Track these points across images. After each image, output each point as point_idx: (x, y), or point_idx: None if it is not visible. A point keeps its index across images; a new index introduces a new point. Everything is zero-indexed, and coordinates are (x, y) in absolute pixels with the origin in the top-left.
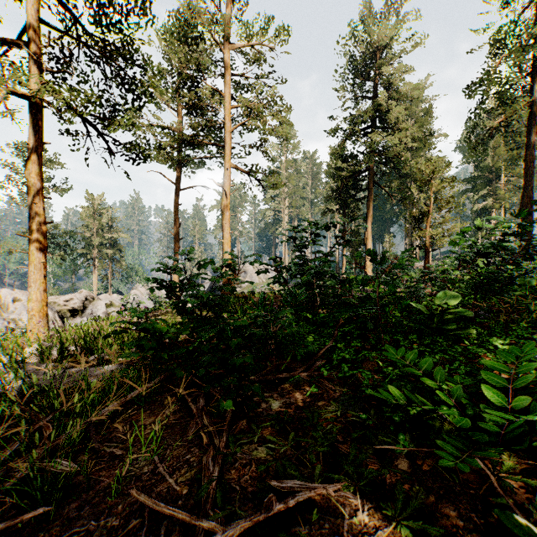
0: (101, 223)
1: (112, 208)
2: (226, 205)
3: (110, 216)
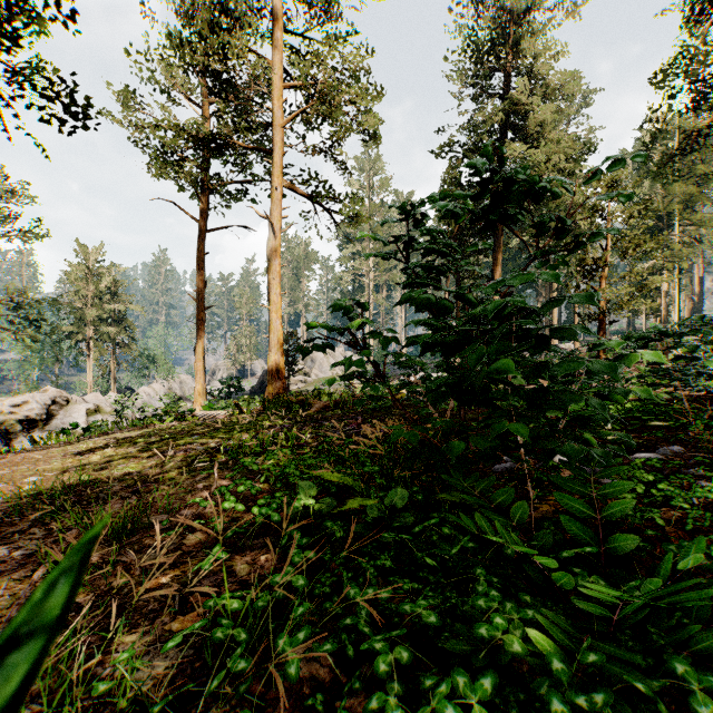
0: (98, 288)
1: (117, 267)
2: (275, 249)
3: (112, 279)
